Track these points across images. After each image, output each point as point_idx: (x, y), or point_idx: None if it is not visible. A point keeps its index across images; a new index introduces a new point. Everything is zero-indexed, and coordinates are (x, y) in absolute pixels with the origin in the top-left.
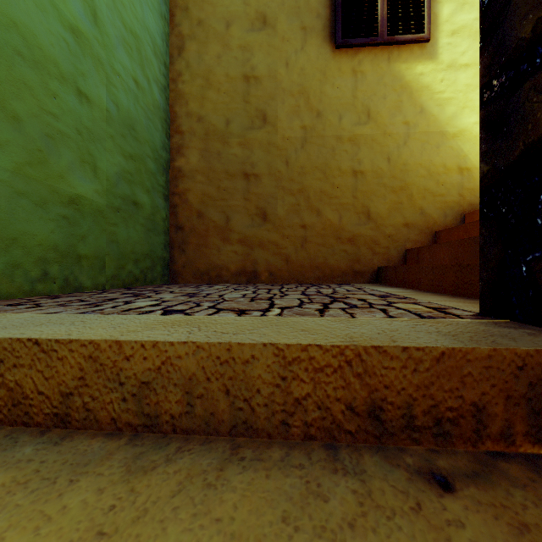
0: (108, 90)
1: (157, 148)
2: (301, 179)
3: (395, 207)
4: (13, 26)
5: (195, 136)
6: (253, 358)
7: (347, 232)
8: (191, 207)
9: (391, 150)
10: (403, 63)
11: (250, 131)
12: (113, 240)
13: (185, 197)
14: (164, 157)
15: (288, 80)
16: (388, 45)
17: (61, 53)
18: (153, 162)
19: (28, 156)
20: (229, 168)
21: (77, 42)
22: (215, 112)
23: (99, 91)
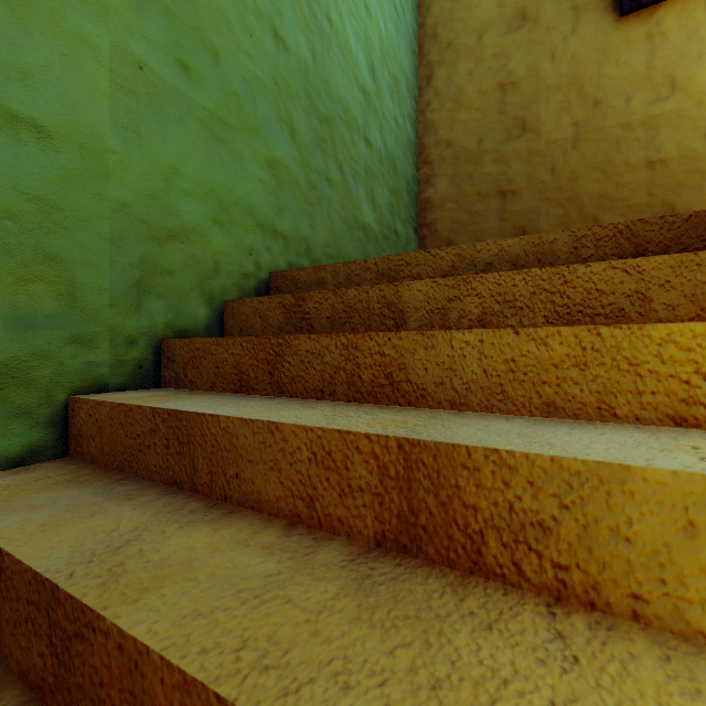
0: (380, 134)
1: (409, 182)
2: (571, 185)
3: None
4: (339, 101)
5: (444, 163)
6: (555, 240)
7: None
8: (440, 237)
9: None
10: None
11: (506, 144)
12: None
13: (433, 228)
14: (414, 191)
15: (554, 74)
16: None
17: (358, 112)
18: (407, 195)
19: (344, 192)
20: (482, 190)
21: (365, 100)
22: (466, 133)
23: (375, 136)
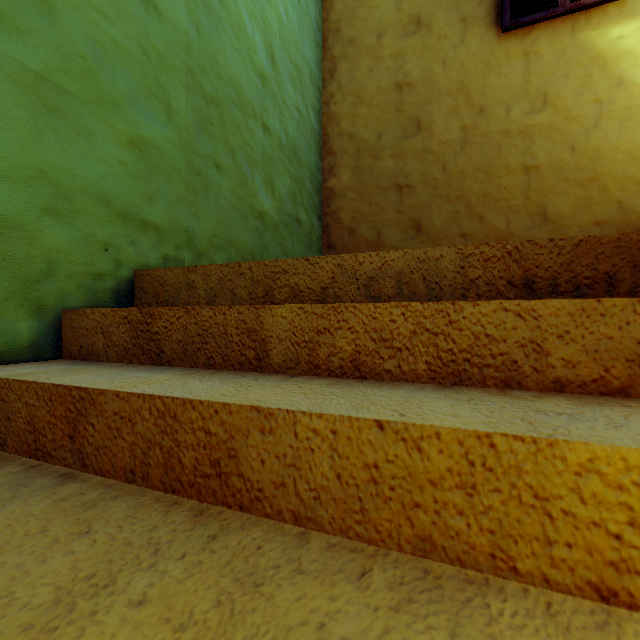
0: (281, 121)
1: (313, 170)
2: (460, 184)
3: (581, 204)
4: (231, 82)
5: (346, 155)
6: (441, 256)
7: (517, 238)
8: (343, 226)
9: (576, 136)
10: (593, 30)
11: (402, 141)
12: (284, 252)
13: (336, 216)
14: (318, 179)
15: (445, 79)
16: (571, 13)
17: (254, 96)
18: (310, 183)
19: (238, 179)
20: (381, 182)
21: (262, 85)
22: (366, 127)
23: (275, 123)
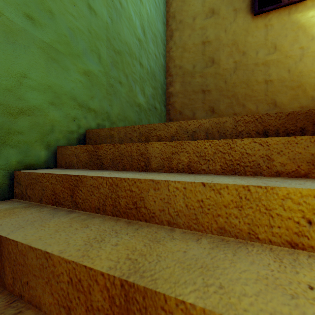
0: (147, 61)
1: (162, 84)
2: (233, 89)
3: (293, 98)
4: (126, 43)
5: (178, 76)
6: (226, 121)
7: None
8: (176, 110)
9: (291, 65)
10: (299, 13)
11: (205, 69)
12: (149, 123)
13: (173, 105)
14: (164, 88)
15: (226, 39)
16: (288, 5)
17: (136, 50)
18: (161, 90)
19: (129, 88)
20: (195, 89)
21: (139, 44)
22: (187, 62)
23: (145, 61)
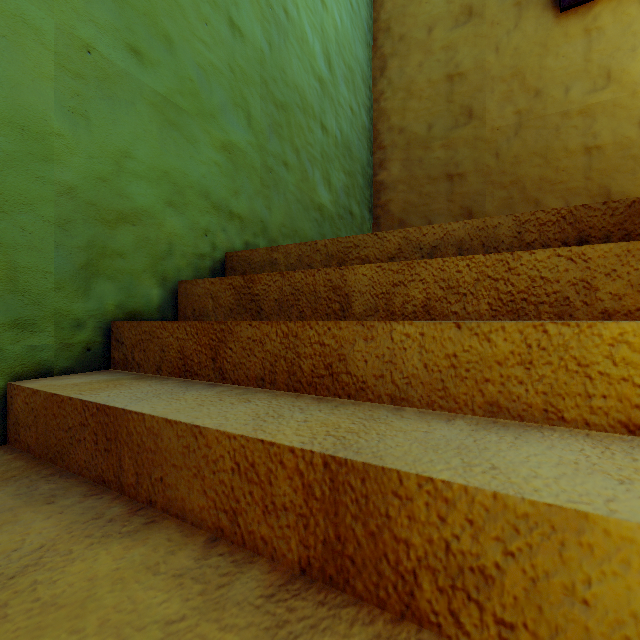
0: (336, 120)
1: (364, 165)
2: (514, 169)
3: None
4: (296, 89)
5: (396, 148)
6: (499, 224)
7: None
8: (393, 217)
9: None
10: None
11: (453, 131)
12: None
13: (386, 208)
14: (369, 173)
15: (498, 65)
16: None
17: (314, 100)
18: (362, 178)
19: (301, 175)
20: (431, 173)
21: (321, 88)
22: (416, 120)
23: (331, 122)
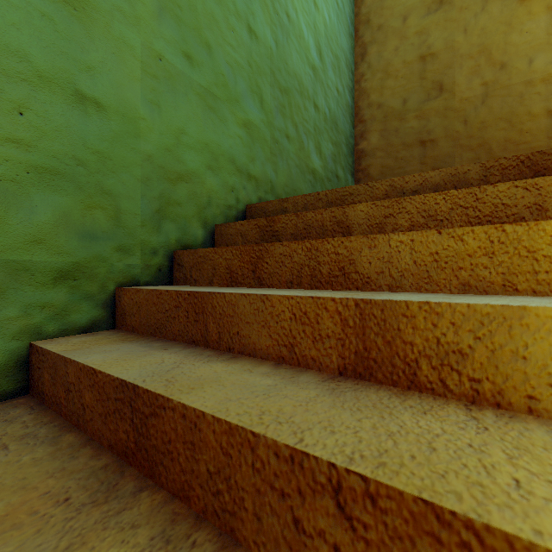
0: (325, 100)
1: (348, 137)
2: (481, 133)
3: None
4: (295, 76)
5: (375, 121)
6: (468, 171)
7: None
8: (372, 179)
9: None
10: None
11: (426, 103)
12: None
13: (366, 172)
14: (351, 143)
15: (466, 45)
16: None
17: (308, 84)
18: (345, 147)
19: (299, 145)
20: (406, 140)
21: (314, 75)
22: (393, 96)
23: (322, 102)
